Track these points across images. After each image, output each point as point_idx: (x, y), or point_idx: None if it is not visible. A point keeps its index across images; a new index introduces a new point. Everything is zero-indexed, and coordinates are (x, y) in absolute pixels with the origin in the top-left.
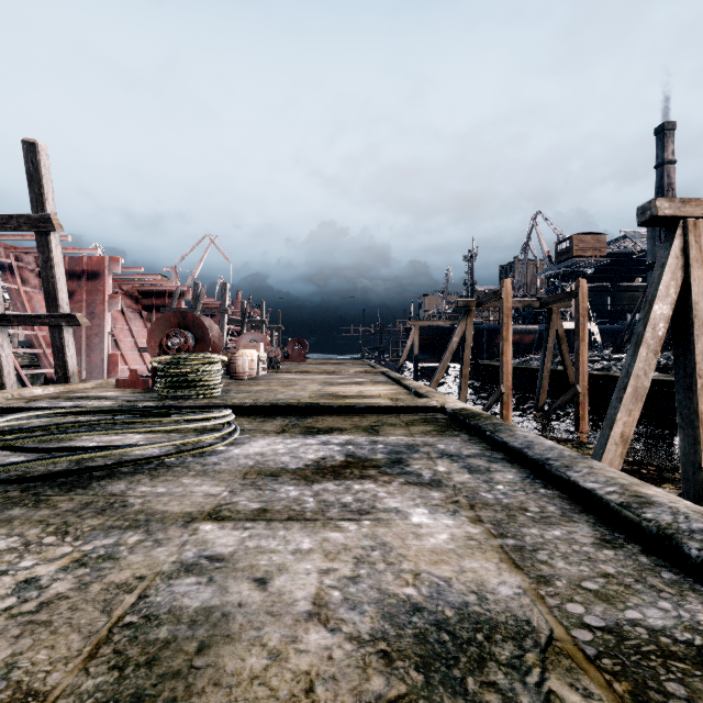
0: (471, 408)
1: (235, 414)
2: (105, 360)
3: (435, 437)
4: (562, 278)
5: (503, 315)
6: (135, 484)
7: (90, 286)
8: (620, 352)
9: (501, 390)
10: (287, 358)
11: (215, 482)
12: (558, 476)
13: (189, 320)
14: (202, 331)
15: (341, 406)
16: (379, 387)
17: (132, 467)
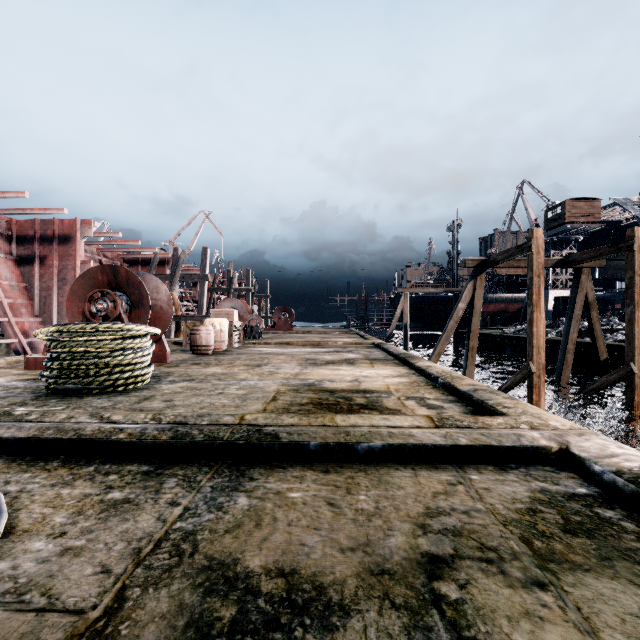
0: None
1: (89, 460)
2: None
3: None
4: (552, 245)
5: (533, 274)
6: None
7: (62, 250)
8: None
9: (530, 369)
10: (273, 327)
11: None
12: None
13: (122, 277)
14: (139, 292)
15: (325, 444)
16: (380, 369)
17: None
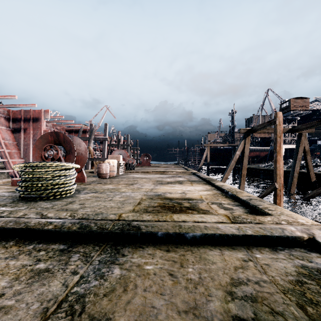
0: None
1: (31, 241)
2: None
3: None
4: (283, 122)
5: (277, 136)
6: None
7: (34, 125)
8: None
9: (275, 186)
10: (140, 164)
11: None
12: None
13: (61, 138)
14: (70, 145)
15: (167, 233)
16: (196, 186)
17: None
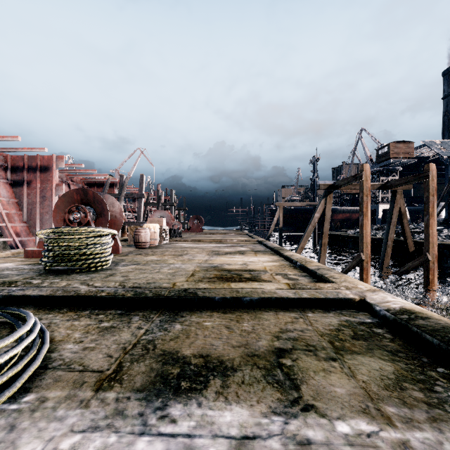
0: (417, 308)
1: (85, 308)
2: None
3: (445, 428)
4: (381, 174)
5: (363, 194)
6: None
7: (42, 176)
8: None
9: (361, 257)
10: (189, 229)
11: None
12: None
13: (90, 196)
14: (101, 206)
15: (224, 298)
16: (261, 257)
17: None
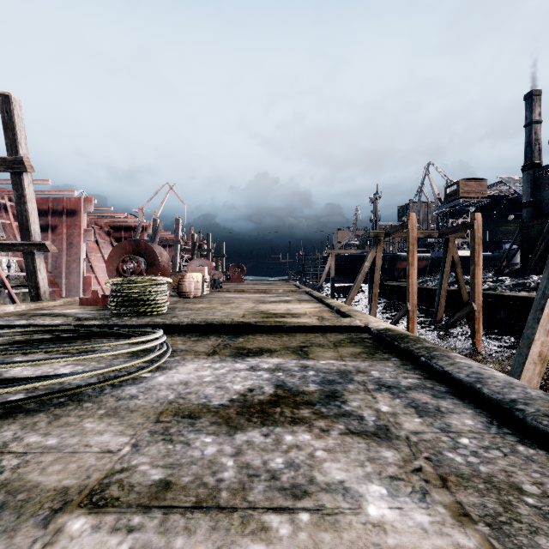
0: (395, 328)
1: (173, 332)
2: (81, 282)
3: (366, 361)
4: (450, 215)
5: (409, 244)
6: (26, 431)
7: (69, 221)
8: (500, 274)
9: (407, 307)
10: (228, 280)
11: (121, 428)
12: (540, 429)
13: (142, 247)
14: (153, 257)
15: (271, 326)
16: (304, 305)
17: (39, 401)
